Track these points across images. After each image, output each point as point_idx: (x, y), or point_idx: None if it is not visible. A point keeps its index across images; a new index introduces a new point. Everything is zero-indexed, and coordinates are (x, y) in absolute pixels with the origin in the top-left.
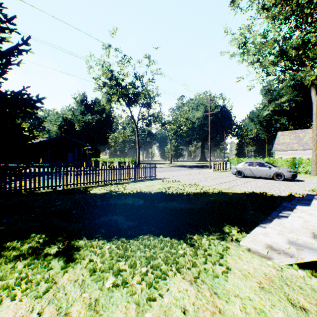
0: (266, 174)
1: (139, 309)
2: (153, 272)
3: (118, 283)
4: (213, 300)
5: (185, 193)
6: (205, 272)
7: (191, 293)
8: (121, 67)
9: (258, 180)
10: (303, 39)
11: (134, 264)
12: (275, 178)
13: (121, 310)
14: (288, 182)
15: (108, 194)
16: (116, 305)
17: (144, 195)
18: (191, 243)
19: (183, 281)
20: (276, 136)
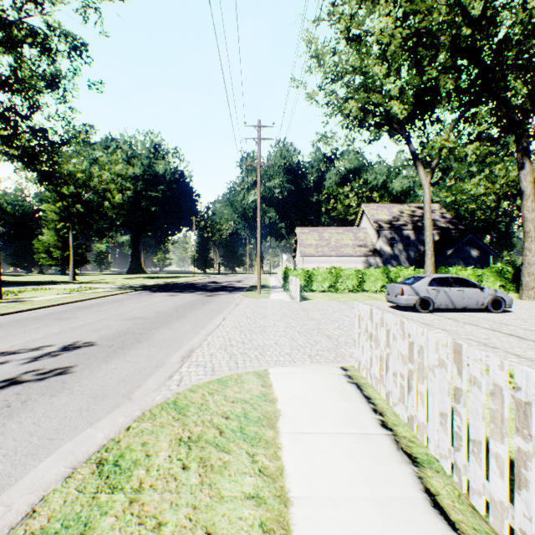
0: (476, 302)
1: None
2: None
3: None
4: None
5: None
6: None
7: None
8: None
9: (473, 315)
10: (423, 82)
11: None
12: (491, 309)
13: None
14: (511, 313)
15: None
16: None
17: None
18: None
19: None
20: (297, 234)
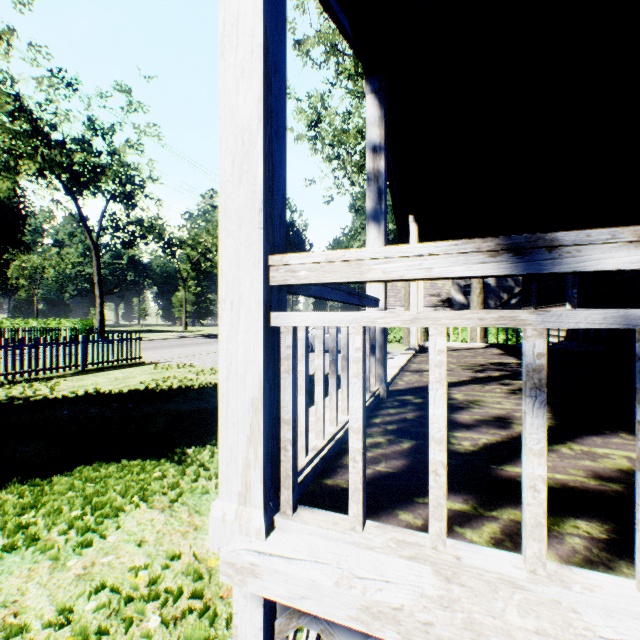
0: None
1: (59, 564)
2: (95, 512)
3: (15, 542)
4: (191, 520)
5: (198, 387)
6: (192, 492)
7: (160, 521)
8: (49, 95)
9: None
10: None
11: (57, 510)
12: None
13: (20, 575)
14: None
15: (3, 405)
16: (8, 573)
17: (105, 397)
18: (180, 459)
19: (150, 511)
20: None
